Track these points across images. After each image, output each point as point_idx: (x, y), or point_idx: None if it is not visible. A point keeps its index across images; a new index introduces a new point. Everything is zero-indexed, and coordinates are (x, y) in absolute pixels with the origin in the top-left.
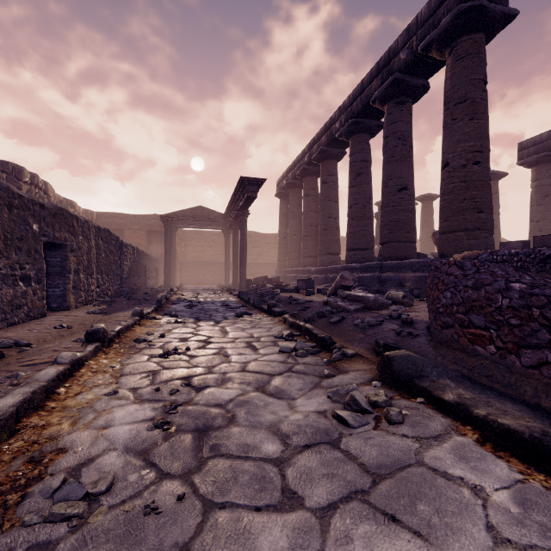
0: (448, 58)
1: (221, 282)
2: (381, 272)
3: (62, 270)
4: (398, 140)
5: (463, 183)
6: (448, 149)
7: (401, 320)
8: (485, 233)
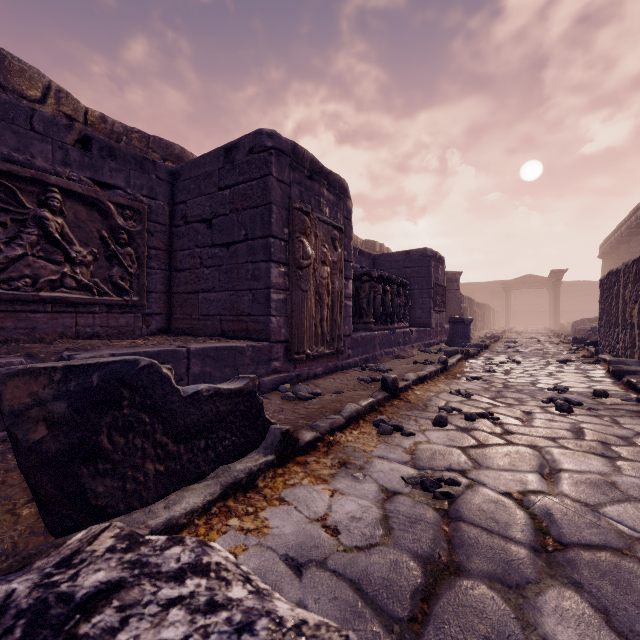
0: None
1: (547, 326)
2: None
3: (483, 320)
4: None
5: None
6: None
7: None
8: None
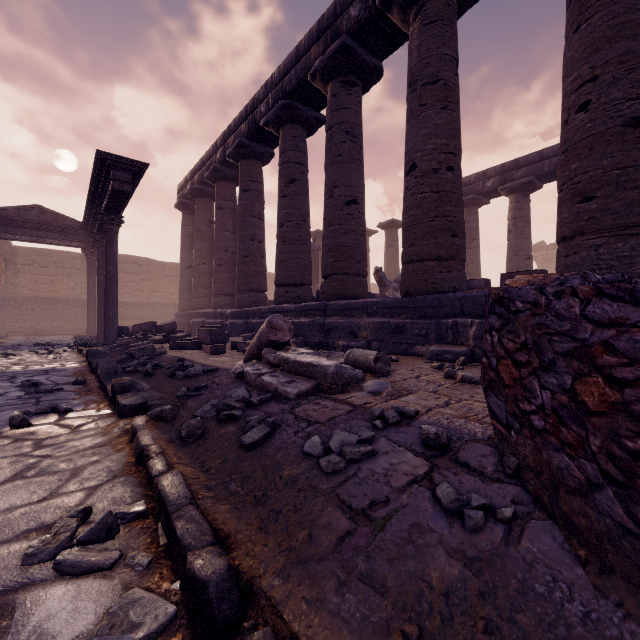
0: (415, 21)
1: (85, 331)
2: (325, 316)
3: None
4: (346, 134)
5: (435, 194)
6: (415, 145)
7: (423, 439)
8: (459, 265)
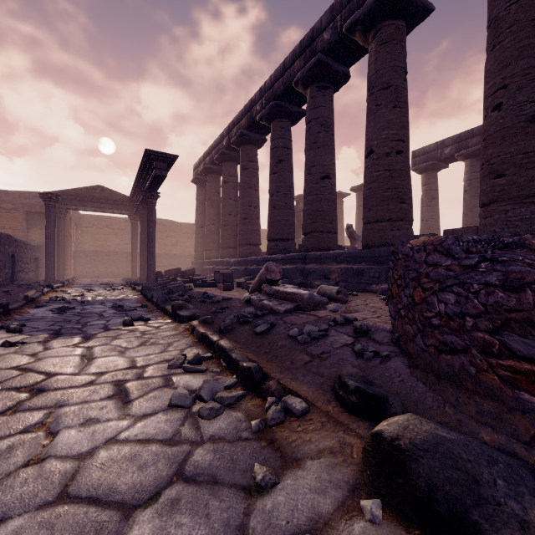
0: (373, 42)
1: (128, 275)
2: (305, 264)
3: None
4: (321, 126)
5: (387, 172)
6: (372, 135)
7: (353, 329)
8: (407, 224)
